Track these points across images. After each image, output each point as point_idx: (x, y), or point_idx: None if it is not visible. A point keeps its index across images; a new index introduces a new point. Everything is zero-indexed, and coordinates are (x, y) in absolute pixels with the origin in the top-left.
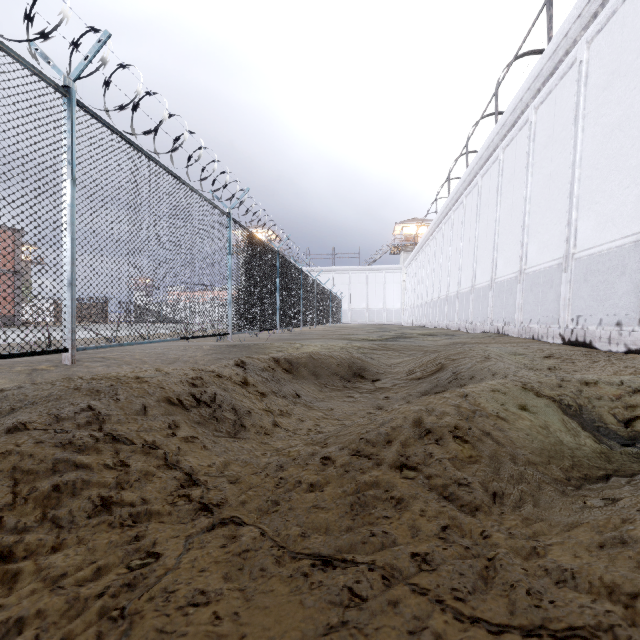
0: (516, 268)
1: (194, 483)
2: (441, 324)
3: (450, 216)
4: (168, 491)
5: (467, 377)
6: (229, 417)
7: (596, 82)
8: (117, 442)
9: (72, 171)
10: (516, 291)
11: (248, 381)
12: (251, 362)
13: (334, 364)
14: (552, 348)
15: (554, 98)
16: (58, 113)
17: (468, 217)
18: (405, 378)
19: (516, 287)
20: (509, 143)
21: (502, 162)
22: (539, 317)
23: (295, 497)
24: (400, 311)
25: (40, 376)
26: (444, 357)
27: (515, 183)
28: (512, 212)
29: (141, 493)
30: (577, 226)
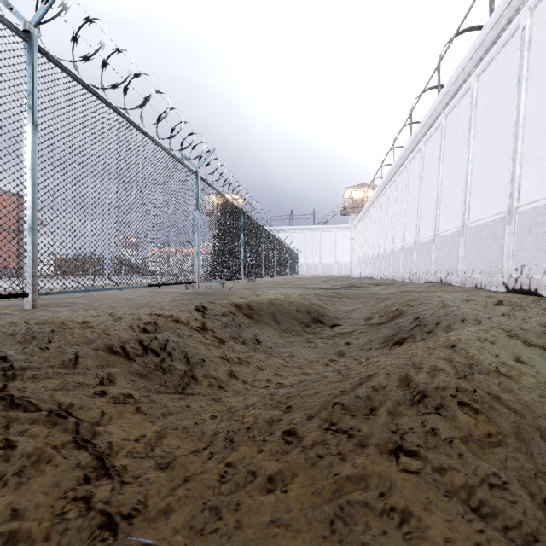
0: (458, 223)
1: (106, 473)
2: (387, 275)
3: (395, 180)
4: (61, 490)
5: (432, 323)
6: (179, 368)
7: (540, 45)
8: (15, 409)
9: (33, 116)
10: (459, 244)
11: (206, 326)
12: (212, 307)
13: (294, 310)
14: (499, 296)
15: (496, 65)
16: (18, 57)
17: (412, 180)
18: (363, 324)
19: (459, 240)
20: (451, 110)
21: (444, 128)
22: (482, 267)
23: (245, 504)
24: (349, 265)
25: (1, 320)
26: (401, 303)
27: (457, 146)
28: (454, 173)
29: (15, 498)
30: (521, 182)
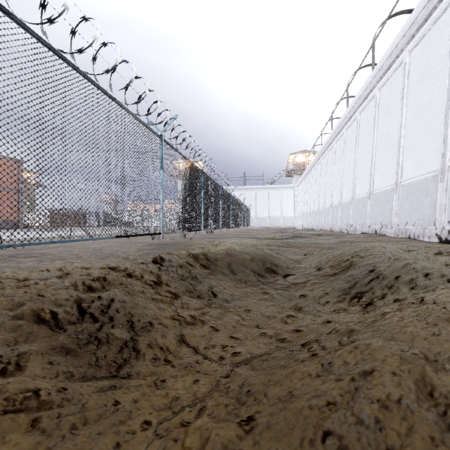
0: (392, 181)
1: None
2: (326, 227)
3: (333, 145)
4: None
5: (390, 277)
6: (119, 337)
7: None
8: None
9: None
10: (392, 200)
11: (161, 280)
12: (170, 259)
13: (248, 260)
14: (435, 246)
15: (427, 40)
16: None
17: (348, 145)
18: (315, 274)
19: (392, 197)
20: (384, 83)
21: (378, 99)
22: (415, 220)
23: None
24: (293, 218)
25: None
26: (350, 254)
27: (390, 114)
28: (388, 137)
29: None
30: None
